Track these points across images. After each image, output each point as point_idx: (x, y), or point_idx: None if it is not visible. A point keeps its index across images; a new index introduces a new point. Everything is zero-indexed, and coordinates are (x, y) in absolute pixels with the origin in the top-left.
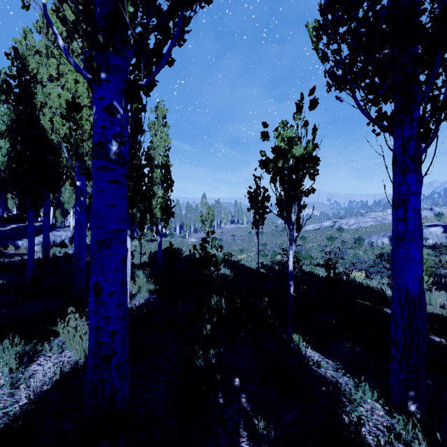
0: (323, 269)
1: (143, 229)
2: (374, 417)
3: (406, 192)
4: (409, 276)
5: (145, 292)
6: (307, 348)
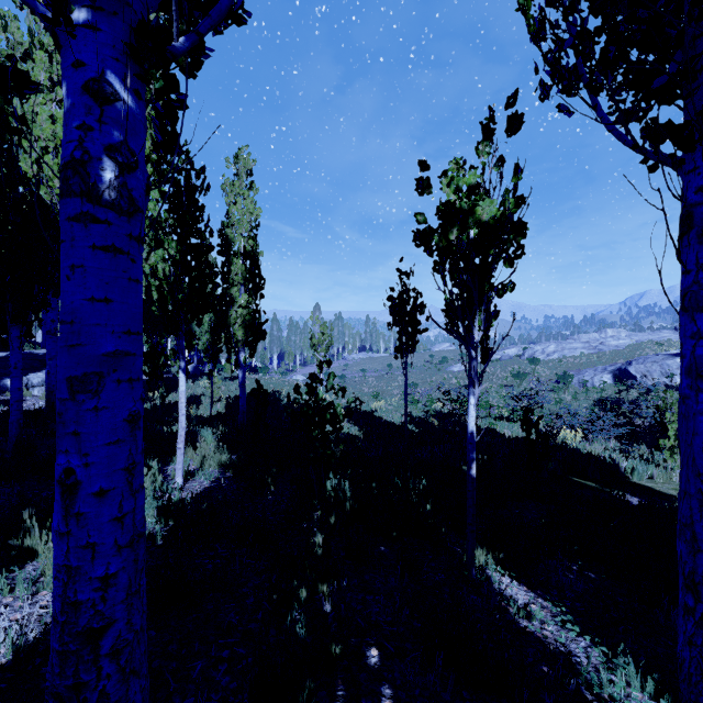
0: (511, 425)
1: (215, 359)
2: None
3: None
4: None
5: (213, 468)
6: (502, 576)
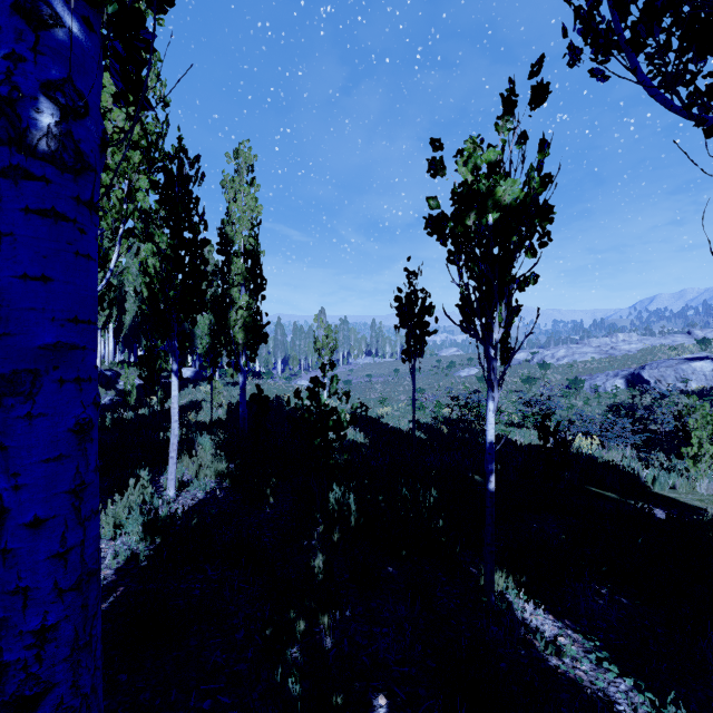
0: (522, 432)
1: (216, 364)
2: None
3: None
4: None
5: (209, 478)
6: (524, 602)
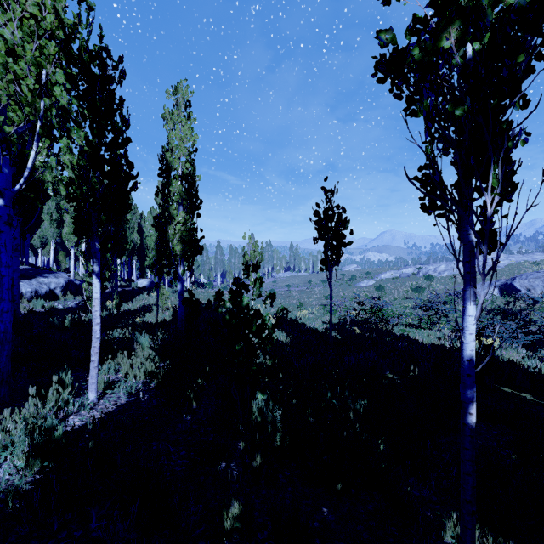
0: (421, 332)
1: (161, 273)
2: None
3: None
4: None
5: (139, 378)
6: None
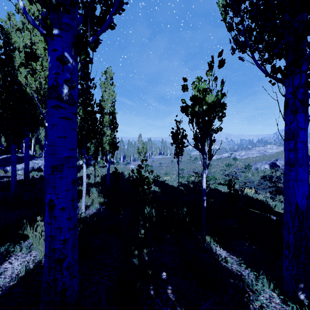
0: (224, 187)
1: (96, 158)
2: (272, 304)
3: (296, 128)
4: (299, 193)
5: (97, 204)
6: (216, 247)
